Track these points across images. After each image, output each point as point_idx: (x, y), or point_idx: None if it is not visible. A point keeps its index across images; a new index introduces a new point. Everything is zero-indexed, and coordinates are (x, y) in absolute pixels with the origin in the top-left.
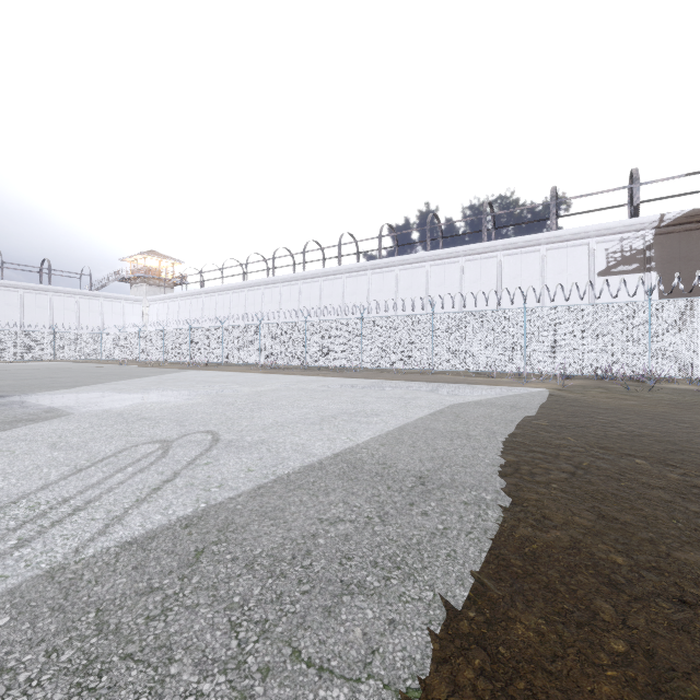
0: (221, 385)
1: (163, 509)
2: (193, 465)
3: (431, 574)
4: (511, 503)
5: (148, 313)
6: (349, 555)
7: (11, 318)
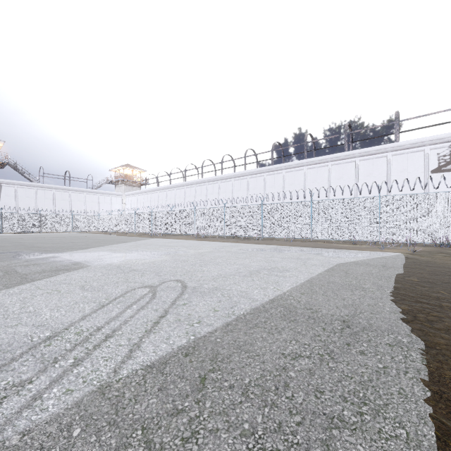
0: (175, 248)
1: (165, 339)
2: (175, 305)
3: (394, 411)
4: (425, 346)
5: (125, 202)
6: (319, 388)
7: (48, 207)
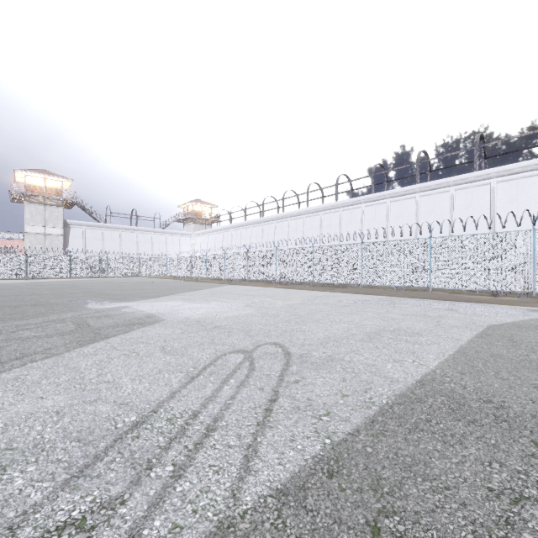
0: (258, 298)
1: (289, 440)
2: (284, 382)
3: None
4: None
5: (194, 243)
6: None
7: (115, 249)
